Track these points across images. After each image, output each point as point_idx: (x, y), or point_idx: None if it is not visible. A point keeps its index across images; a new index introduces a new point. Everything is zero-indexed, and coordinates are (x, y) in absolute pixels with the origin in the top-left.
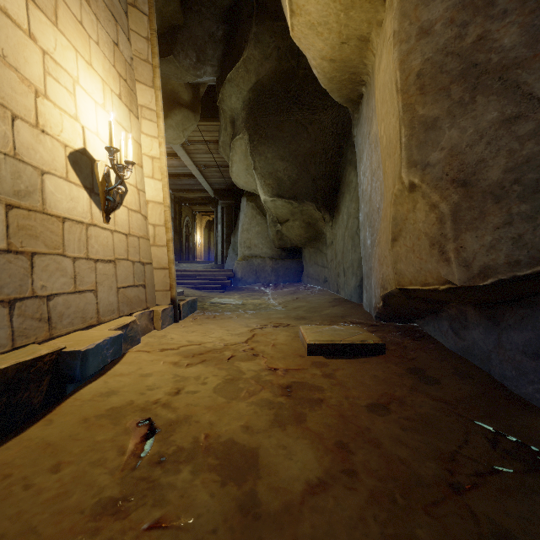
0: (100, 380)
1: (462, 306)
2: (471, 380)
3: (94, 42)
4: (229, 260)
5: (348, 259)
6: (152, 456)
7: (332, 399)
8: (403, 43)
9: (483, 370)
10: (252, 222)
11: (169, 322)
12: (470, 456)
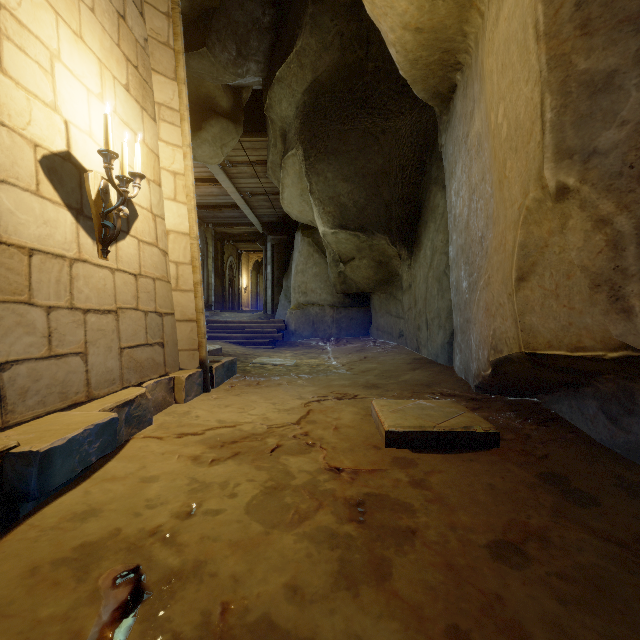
0: (80, 488)
1: (627, 381)
2: None
3: (86, 7)
4: (280, 308)
5: (433, 307)
6: None
7: (429, 530)
8: None
9: None
10: (309, 262)
11: (196, 392)
12: None
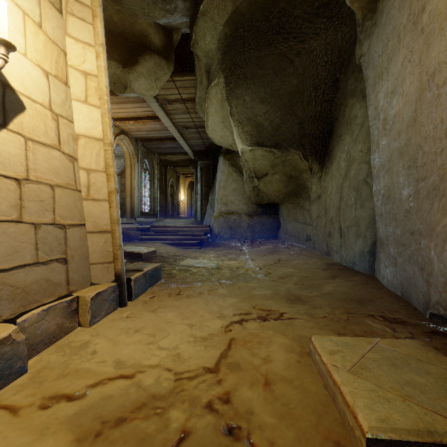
0: None
1: None
2: None
3: None
4: (207, 216)
5: (349, 216)
6: None
7: None
8: None
9: None
10: (229, 179)
11: (108, 310)
12: None
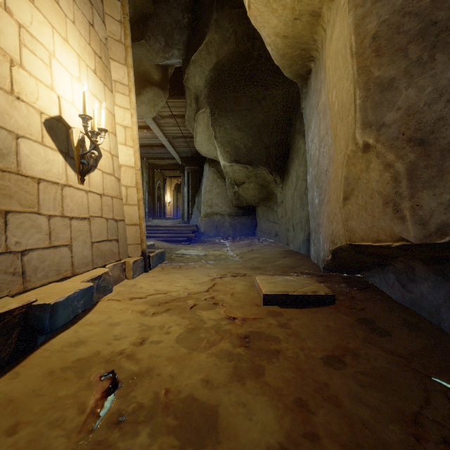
0: (71, 329)
1: (410, 261)
2: (421, 332)
3: (70, 21)
4: (193, 217)
5: (297, 216)
6: (111, 415)
7: (288, 350)
8: (358, 7)
9: (432, 323)
10: (213, 184)
11: (139, 272)
12: (434, 418)
